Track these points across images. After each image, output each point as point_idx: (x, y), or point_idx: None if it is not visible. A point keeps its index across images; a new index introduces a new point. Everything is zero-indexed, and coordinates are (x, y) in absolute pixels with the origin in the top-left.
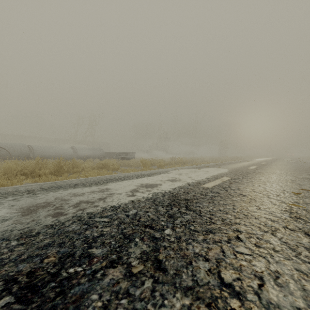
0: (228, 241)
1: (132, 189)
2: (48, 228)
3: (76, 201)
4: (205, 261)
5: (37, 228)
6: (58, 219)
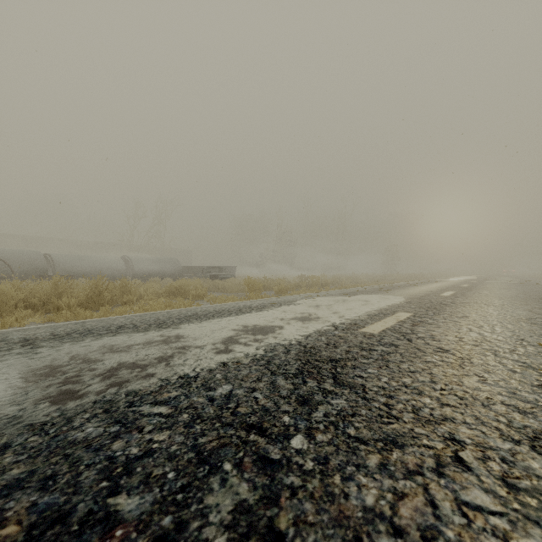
0: (439, 470)
1: (226, 336)
2: (32, 432)
3: (112, 364)
4: (393, 538)
5: (8, 434)
6: (63, 407)
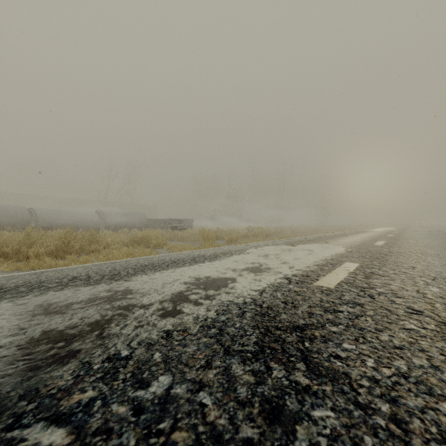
0: None
1: (176, 292)
2: None
3: (33, 334)
4: None
5: None
6: None
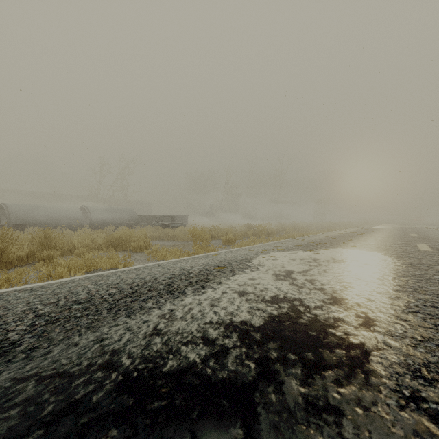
0: None
1: None
2: None
3: None
4: None
5: None
6: None
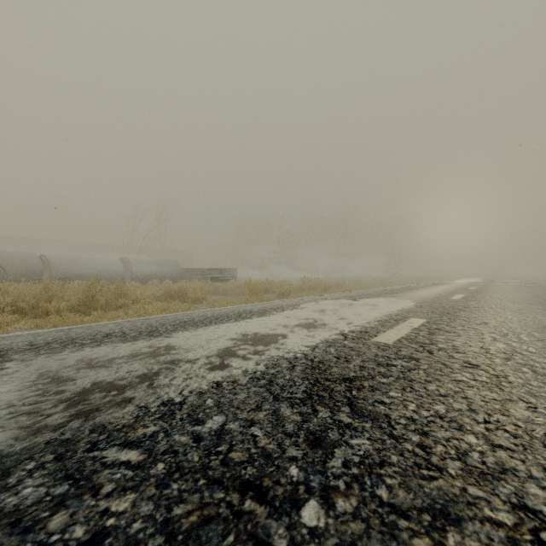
0: None
1: (222, 347)
2: None
3: (84, 385)
4: None
5: None
6: (4, 451)
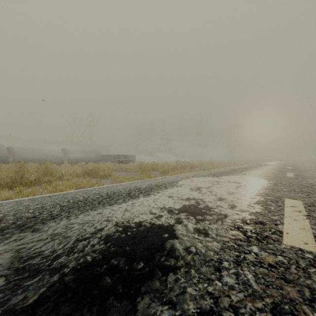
0: None
1: (84, 265)
2: None
3: None
4: None
5: None
6: None
